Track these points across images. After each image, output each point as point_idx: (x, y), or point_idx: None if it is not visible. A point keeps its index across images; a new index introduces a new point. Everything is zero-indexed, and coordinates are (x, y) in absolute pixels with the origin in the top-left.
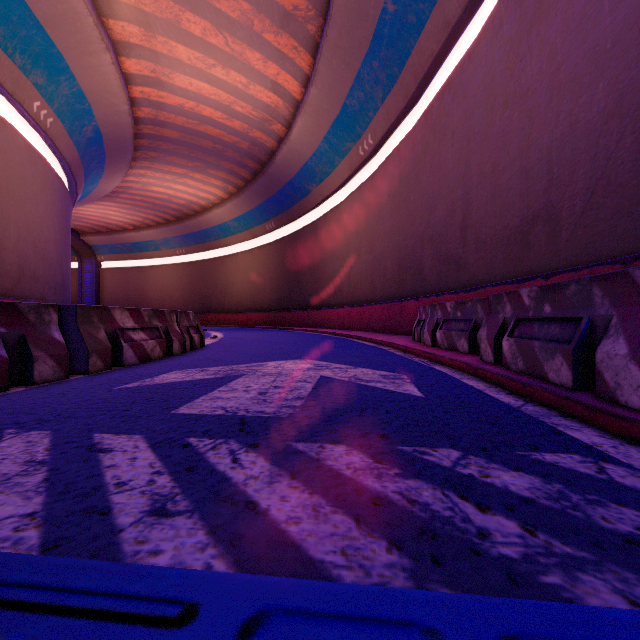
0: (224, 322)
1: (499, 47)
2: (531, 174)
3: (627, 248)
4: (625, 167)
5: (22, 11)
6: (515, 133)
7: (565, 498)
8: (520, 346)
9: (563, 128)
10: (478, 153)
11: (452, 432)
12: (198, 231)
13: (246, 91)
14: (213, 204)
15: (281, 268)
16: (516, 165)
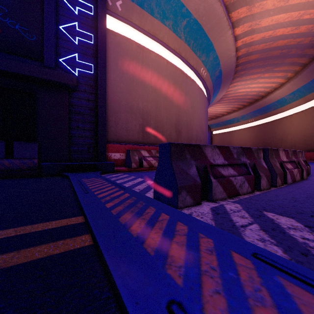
0: None
1: None
2: None
3: None
4: None
5: (201, 32)
6: None
7: None
8: None
9: None
10: None
11: None
12: (262, 107)
13: None
14: (274, 89)
15: None
16: None
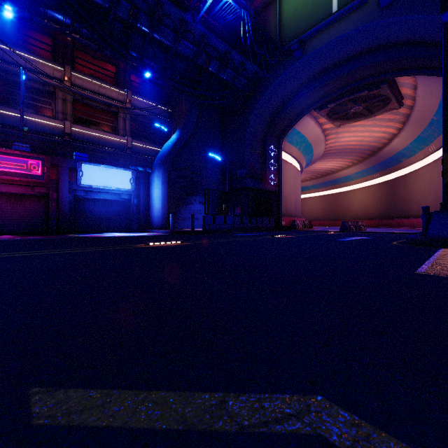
0: None
1: None
2: None
3: None
4: None
5: (310, 147)
6: None
7: None
8: None
9: None
10: None
11: None
12: (332, 180)
13: (370, 135)
14: (343, 168)
15: (383, 197)
16: None
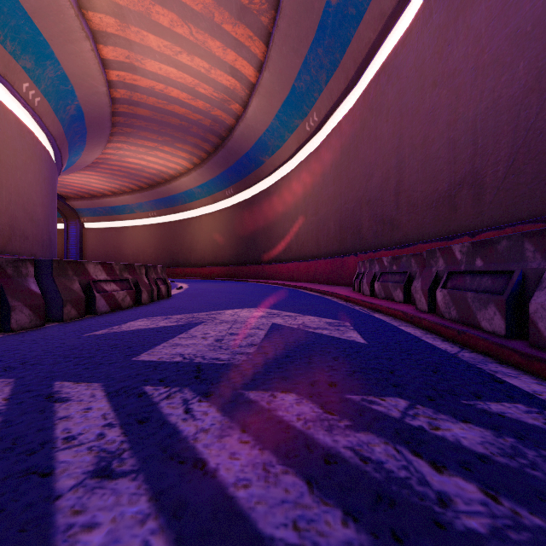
0: (190, 275)
1: (429, 34)
2: (458, 144)
3: (545, 209)
4: (544, 136)
5: (12, 3)
6: (443, 109)
7: (520, 454)
8: (453, 297)
9: (487, 103)
10: (410, 127)
11: (397, 379)
12: (167, 196)
13: (208, 75)
14: (180, 173)
15: (239, 228)
16: (444, 137)
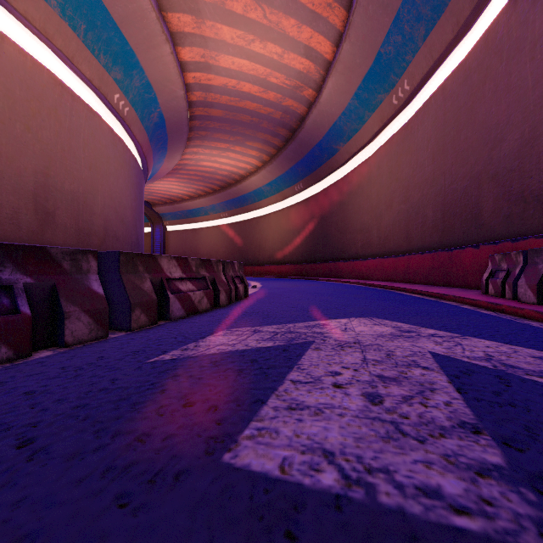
0: (258, 273)
1: None
2: None
3: None
4: None
5: (104, 16)
6: None
7: None
8: None
9: None
10: None
11: None
12: (238, 197)
13: (280, 61)
14: (250, 173)
15: (308, 224)
16: None
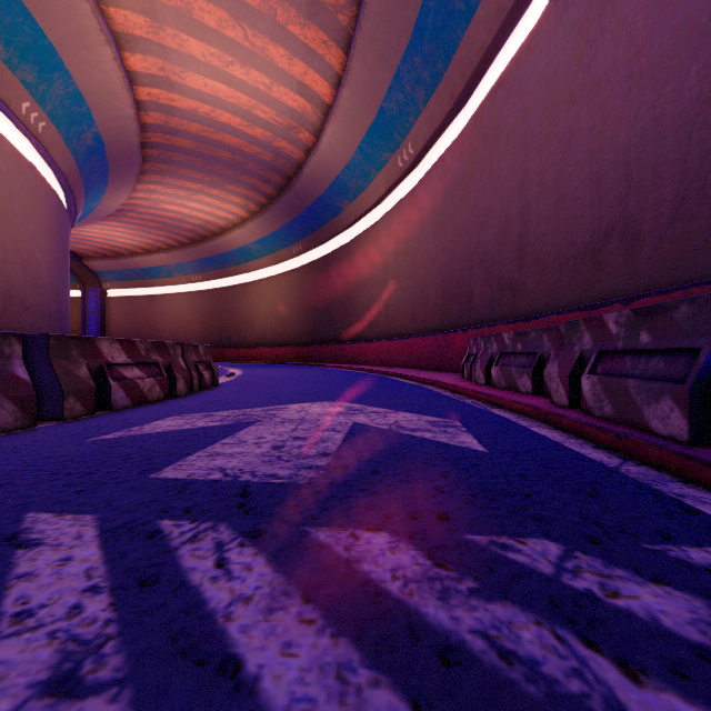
0: (245, 358)
1: (564, 33)
2: (604, 180)
3: None
4: None
5: None
6: (584, 133)
7: None
8: (607, 386)
9: (645, 123)
10: (538, 159)
11: (539, 509)
12: (216, 255)
13: (269, 93)
14: (233, 224)
15: (309, 297)
16: (585, 171)
